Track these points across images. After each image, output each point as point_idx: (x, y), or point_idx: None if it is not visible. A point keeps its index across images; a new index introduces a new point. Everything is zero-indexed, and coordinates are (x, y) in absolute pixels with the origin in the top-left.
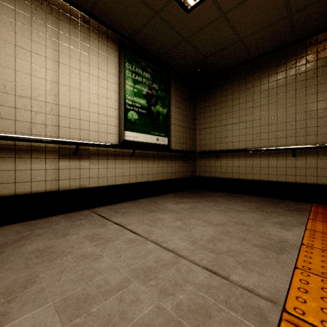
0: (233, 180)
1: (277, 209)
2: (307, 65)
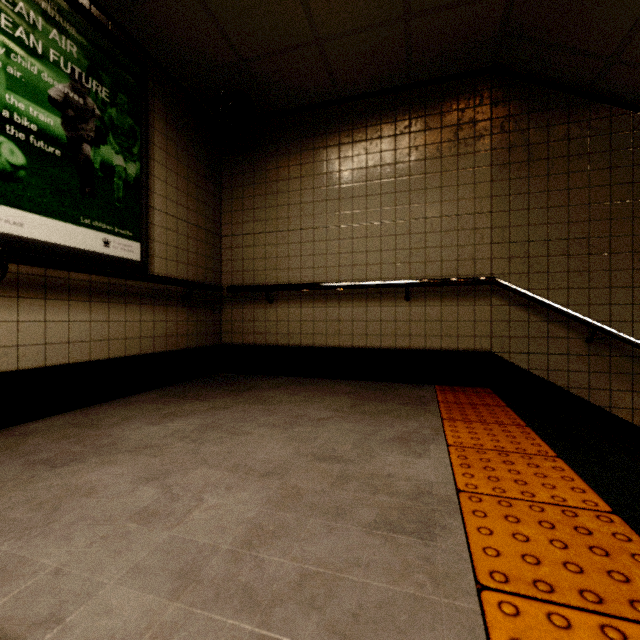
0: (303, 349)
1: (386, 405)
2: (427, 133)
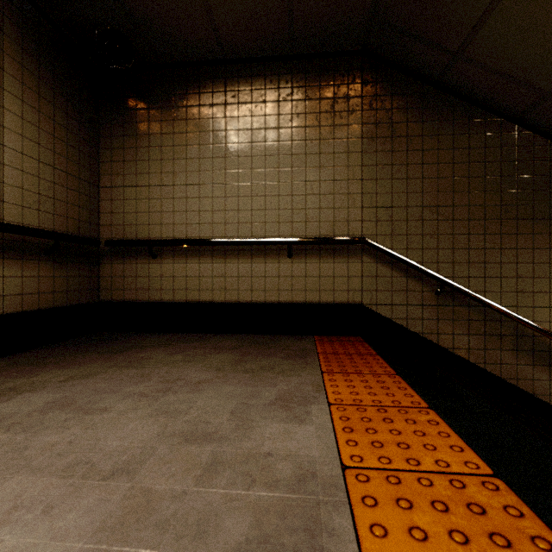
0: (188, 304)
1: (270, 360)
2: (307, 102)
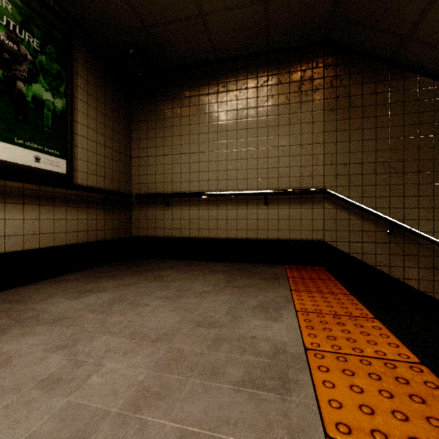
0: (191, 239)
1: (251, 280)
2: (279, 86)
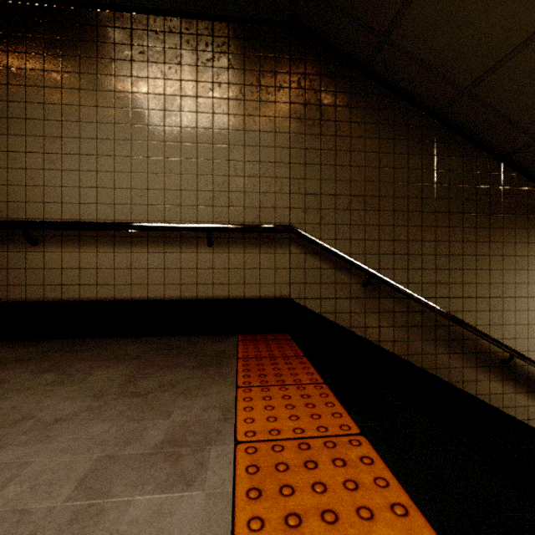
0: (82, 303)
1: (175, 373)
2: (230, 71)
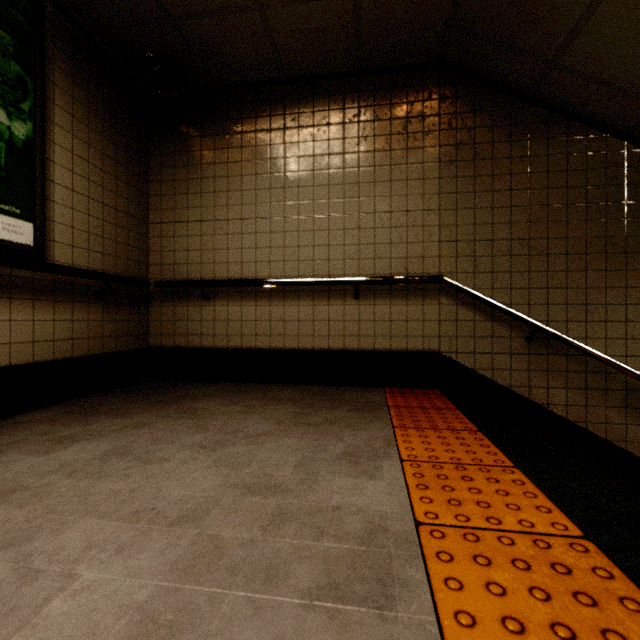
0: (244, 351)
1: (334, 413)
2: (376, 123)
